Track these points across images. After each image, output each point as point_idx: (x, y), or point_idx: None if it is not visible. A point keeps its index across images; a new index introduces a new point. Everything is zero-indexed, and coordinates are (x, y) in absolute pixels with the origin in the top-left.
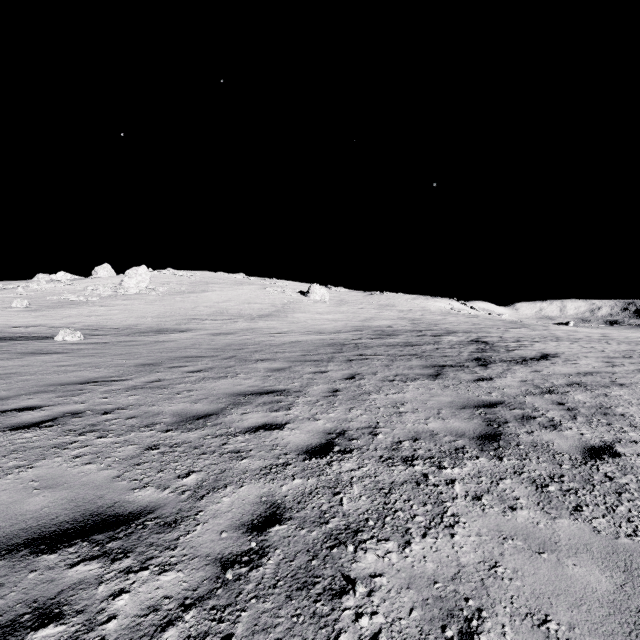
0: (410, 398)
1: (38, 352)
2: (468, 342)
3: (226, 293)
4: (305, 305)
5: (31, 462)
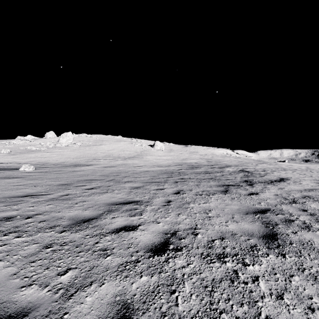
0: (213, 206)
1: (7, 177)
2: (238, 171)
3: (112, 146)
4: (152, 152)
5: None
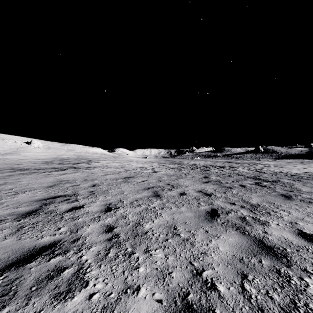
0: (57, 166)
1: None
2: (86, 161)
3: None
4: (29, 149)
5: (2, 169)
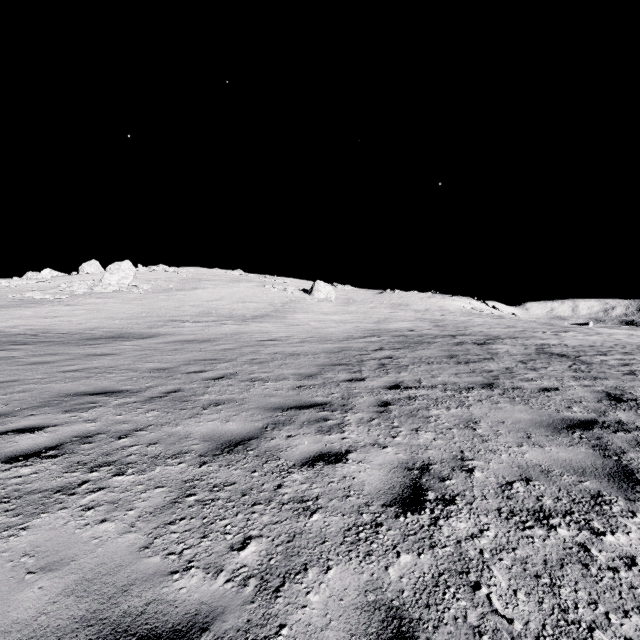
0: None
1: None
2: (538, 355)
3: (219, 291)
4: (308, 304)
5: None
